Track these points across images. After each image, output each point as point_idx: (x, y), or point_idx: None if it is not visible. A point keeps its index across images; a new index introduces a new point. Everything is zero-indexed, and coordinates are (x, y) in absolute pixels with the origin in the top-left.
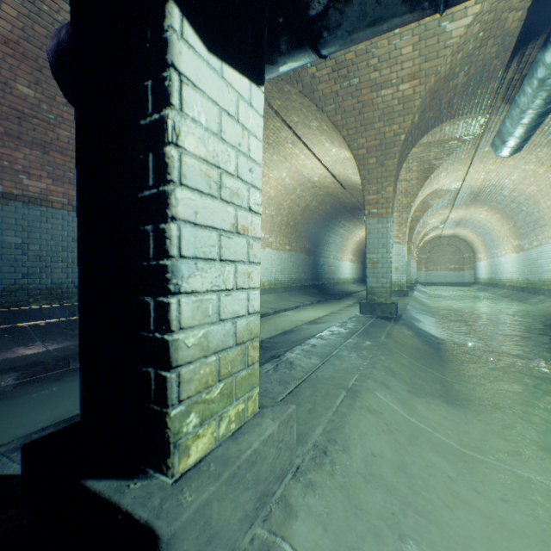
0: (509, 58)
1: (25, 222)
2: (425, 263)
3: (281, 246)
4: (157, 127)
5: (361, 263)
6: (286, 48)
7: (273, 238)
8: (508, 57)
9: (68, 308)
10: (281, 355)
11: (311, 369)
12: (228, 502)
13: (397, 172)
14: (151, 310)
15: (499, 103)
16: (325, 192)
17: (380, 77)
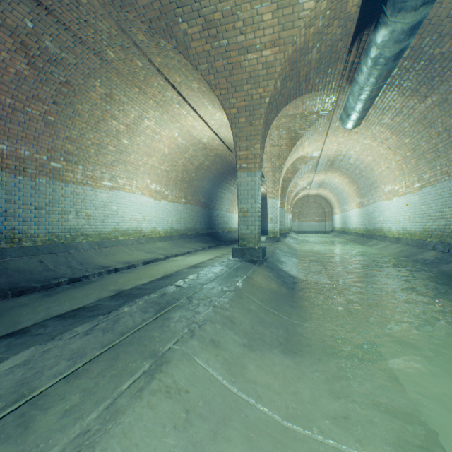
0: (351, 42)
1: None
2: (298, 215)
3: (177, 199)
4: None
5: None
6: None
7: (169, 191)
8: (350, 41)
9: None
10: (114, 310)
11: (133, 329)
12: None
13: (264, 132)
14: None
15: (345, 84)
16: (215, 153)
17: (246, 41)
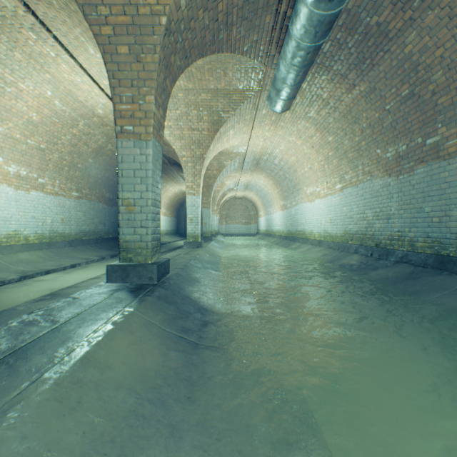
0: None
1: None
2: (226, 218)
3: (63, 191)
4: None
5: (175, 216)
6: None
7: (47, 179)
8: None
9: None
10: None
11: None
12: None
13: (165, 82)
14: None
15: (274, 51)
16: None
17: None
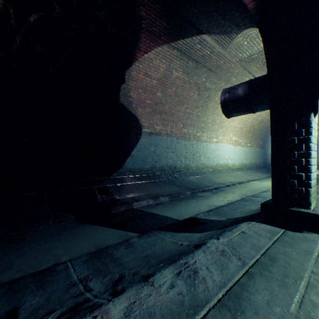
0: None
1: (155, 142)
2: None
3: (245, 144)
4: (306, 139)
5: None
6: (318, 99)
7: (241, 140)
8: None
9: (166, 175)
10: None
11: None
12: None
13: None
14: (303, 176)
15: None
16: None
17: None
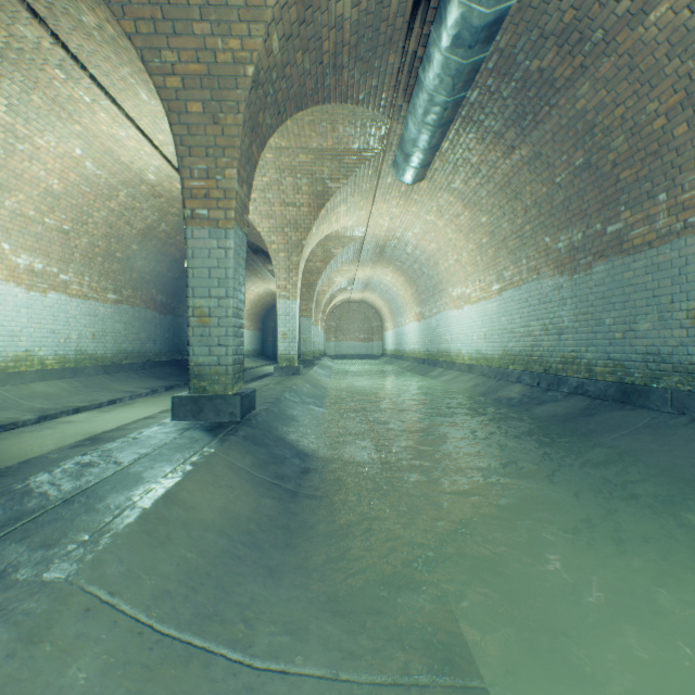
0: (412, 7)
1: None
2: (335, 331)
3: (94, 292)
4: None
5: (259, 329)
6: None
7: (72, 274)
8: (411, 4)
9: None
10: None
11: None
12: None
13: (250, 149)
14: None
15: (402, 100)
16: (181, 209)
17: None
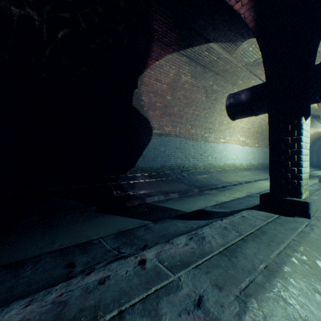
0: None
1: (165, 143)
2: None
3: (252, 144)
4: (297, 139)
5: None
6: (312, 104)
7: (248, 140)
8: None
9: (175, 174)
10: None
11: None
12: (313, 205)
13: None
14: (295, 170)
15: None
16: None
17: None
